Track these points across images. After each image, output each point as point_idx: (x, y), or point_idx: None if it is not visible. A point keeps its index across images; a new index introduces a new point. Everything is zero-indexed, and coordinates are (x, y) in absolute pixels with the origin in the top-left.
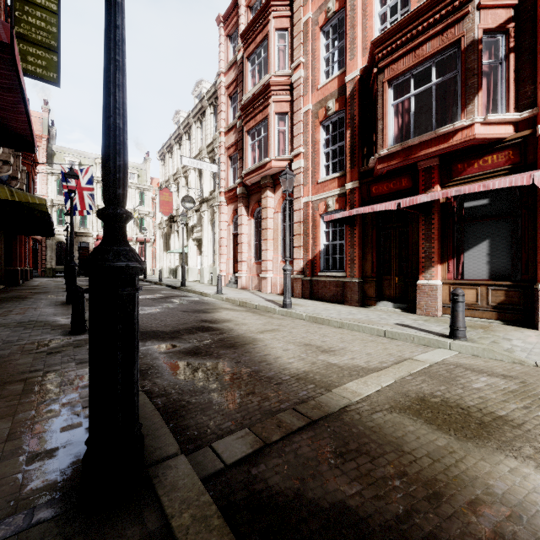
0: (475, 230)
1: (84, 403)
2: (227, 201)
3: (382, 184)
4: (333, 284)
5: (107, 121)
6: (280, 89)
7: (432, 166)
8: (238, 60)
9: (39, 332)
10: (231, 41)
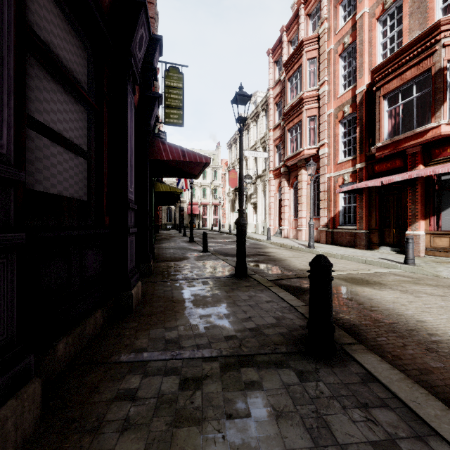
0: (449, 196)
1: (224, 266)
2: (274, 176)
3: (382, 164)
4: (348, 234)
5: (240, 188)
6: (310, 100)
7: (416, 152)
8: (282, 79)
9: (190, 251)
10: (277, 65)
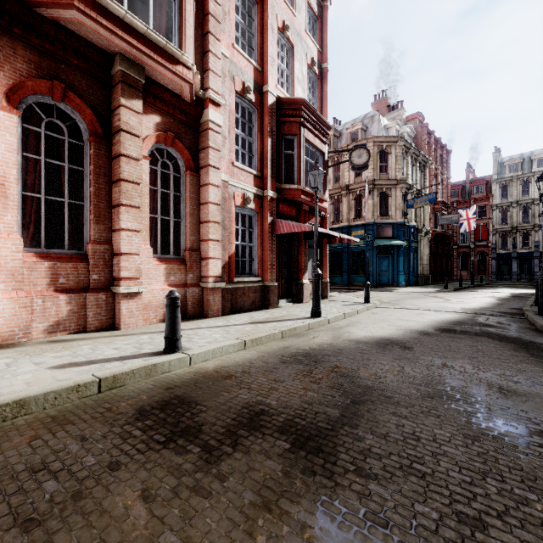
0: (309, 253)
1: None
2: None
3: (285, 206)
4: (253, 290)
5: None
6: None
7: (306, 210)
8: None
9: None
10: None
